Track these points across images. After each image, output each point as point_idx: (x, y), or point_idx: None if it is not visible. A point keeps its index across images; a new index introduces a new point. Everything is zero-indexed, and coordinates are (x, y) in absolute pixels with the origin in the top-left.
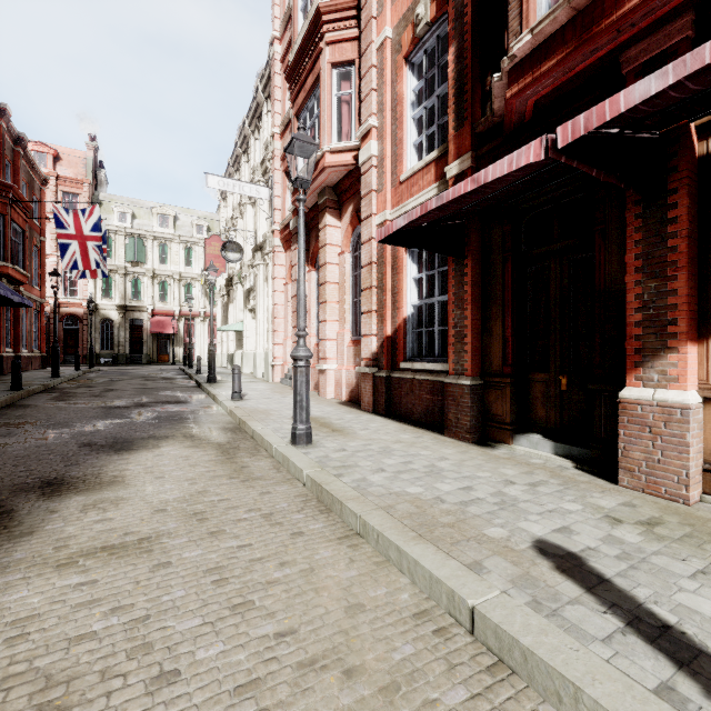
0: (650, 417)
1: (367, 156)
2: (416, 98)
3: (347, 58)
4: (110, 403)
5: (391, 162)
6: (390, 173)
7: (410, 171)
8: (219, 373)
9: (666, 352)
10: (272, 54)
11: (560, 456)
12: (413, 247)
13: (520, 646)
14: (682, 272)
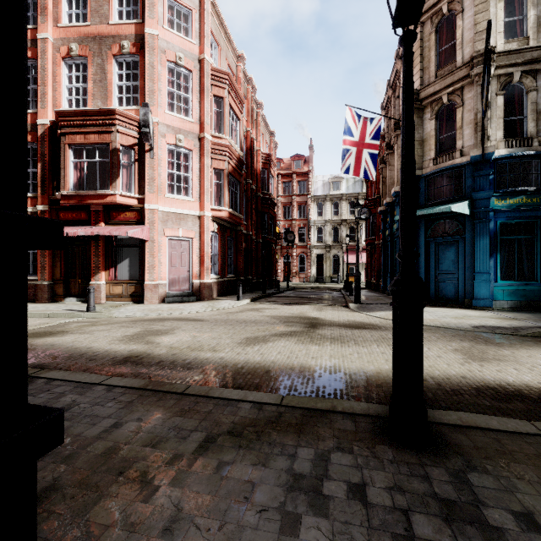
0: (96, 287)
1: None
2: None
3: None
4: None
5: None
6: None
7: None
8: None
9: (99, 273)
10: None
11: (78, 301)
12: None
13: (57, 313)
14: (101, 257)
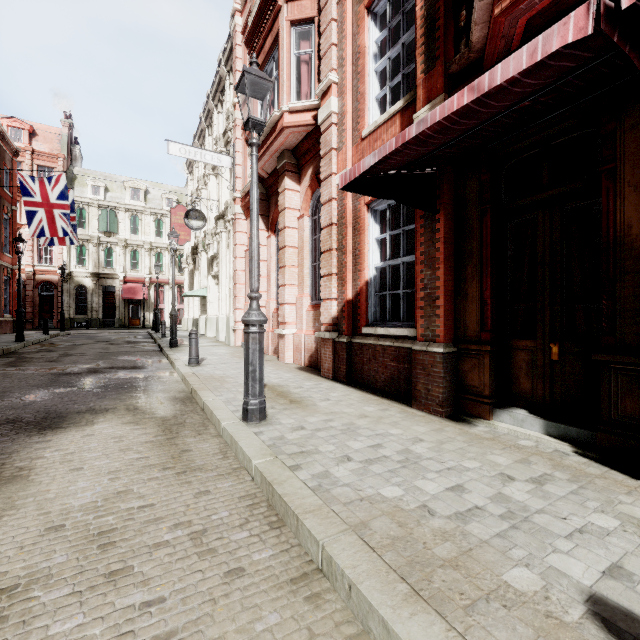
0: None
1: (327, 113)
2: (378, 50)
3: (306, 15)
4: (62, 369)
5: (352, 119)
6: (351, 130)
7: (373, 125)
8: (183, 337)
9: None
10: (233, 26)
11: (553, 436)
12: (381, 197)
13: None
14: None
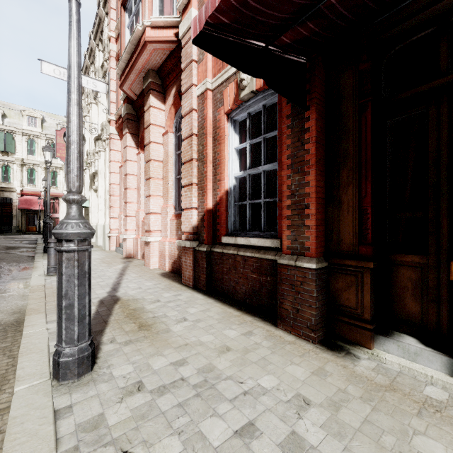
0: None
1: (187, 25)
2: None
3: None
4: None
5: None
6: None
7: None
8: None
9: None
10: None
11: None
12: (248, 72)
13: None
14: None
